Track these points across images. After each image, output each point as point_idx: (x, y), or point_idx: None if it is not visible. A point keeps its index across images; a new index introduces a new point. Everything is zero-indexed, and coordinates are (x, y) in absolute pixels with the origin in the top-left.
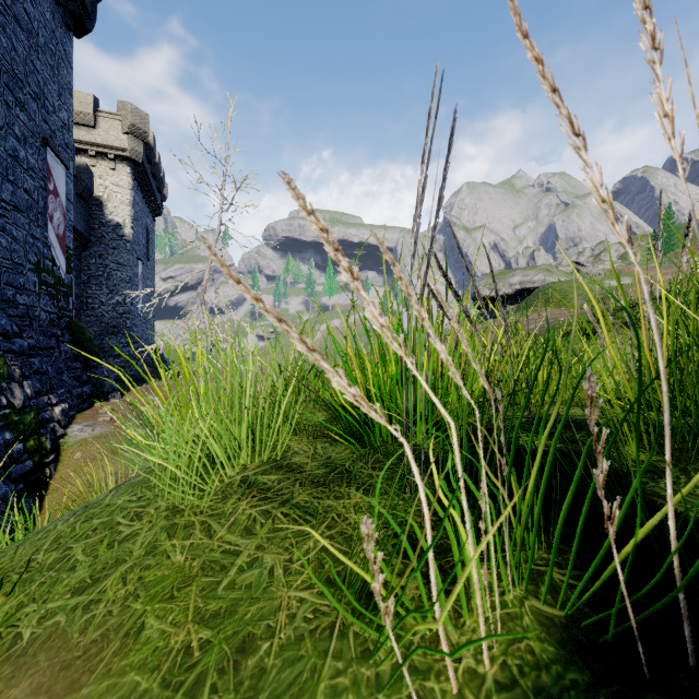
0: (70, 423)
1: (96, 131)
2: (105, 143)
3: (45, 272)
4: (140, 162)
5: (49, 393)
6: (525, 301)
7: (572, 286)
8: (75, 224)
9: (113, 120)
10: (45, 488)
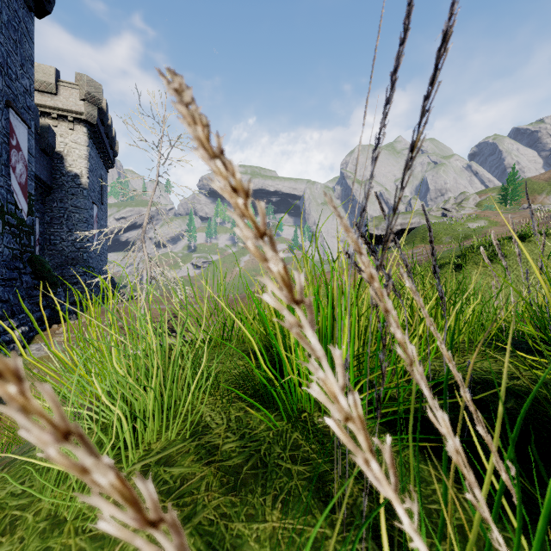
0: (29, 343)
1: (57, 98)
2: (65, 108)
3: (8, 215)
4: (95, 123)
5: (11, 318)
6: (405, 239)
7: (442, 227)
8: (39, 174)
9: (71, 89)
10: (3, 402)
